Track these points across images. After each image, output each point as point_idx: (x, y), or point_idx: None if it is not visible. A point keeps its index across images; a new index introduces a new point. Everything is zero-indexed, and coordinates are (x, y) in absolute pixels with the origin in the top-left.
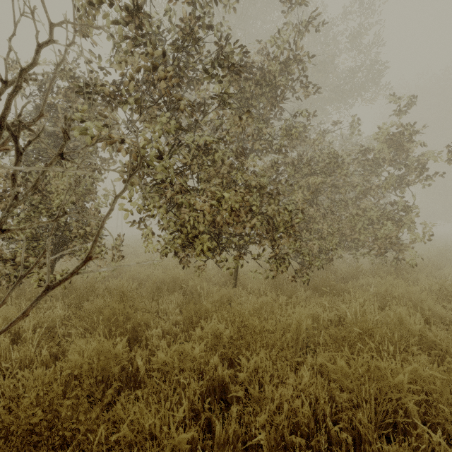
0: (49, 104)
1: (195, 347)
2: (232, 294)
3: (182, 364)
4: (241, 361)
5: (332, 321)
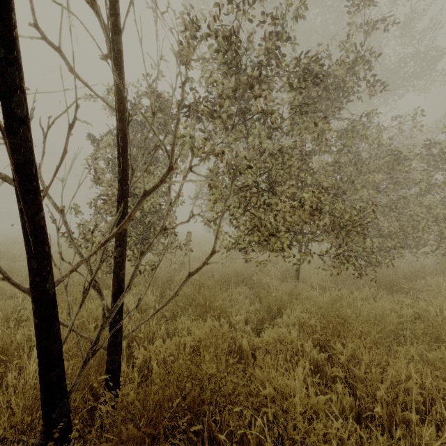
0: (140, 121)
1: (292, 331)
2: (299, 288)
3: (280, 345)
4: (337, 347)
5: (411, 318)
